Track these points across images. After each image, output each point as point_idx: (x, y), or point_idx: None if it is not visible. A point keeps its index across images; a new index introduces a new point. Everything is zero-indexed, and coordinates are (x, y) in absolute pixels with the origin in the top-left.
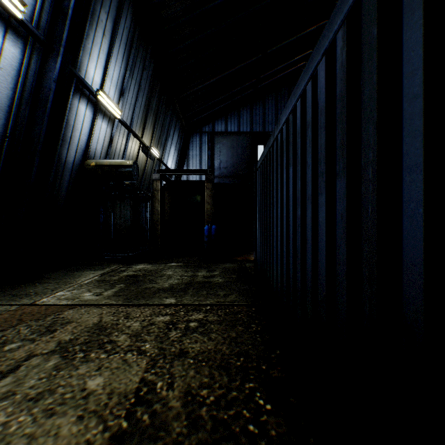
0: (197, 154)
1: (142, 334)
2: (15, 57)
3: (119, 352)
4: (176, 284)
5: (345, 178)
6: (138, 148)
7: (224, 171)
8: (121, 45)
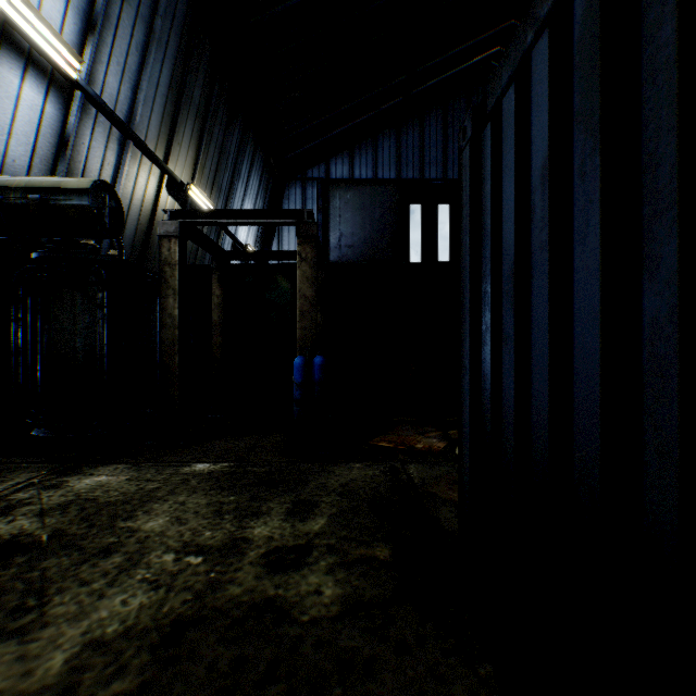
0: None
1: None
2: None
3: None
4: (111, 645)
5: None
6: (157, 184)
7: (347, 252)
8: None
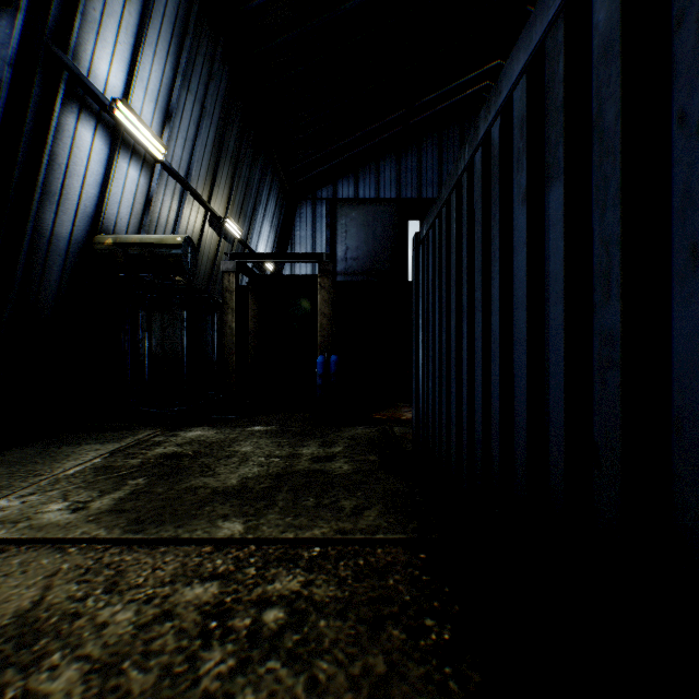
0: (307, 235)
1: (125, 662)
2: None
3: None
4: (253, 478)
5: None
6: (202, 220)
7: (352, 264)
8: (164, 25)
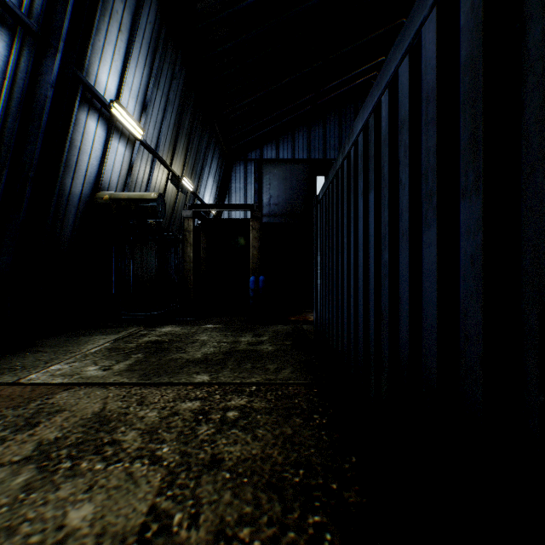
0: (241, 187)
1: (159, 430)
2: None
3: (123, 459)
4: (211, 354)
5: (480, 196)
6: (165, 178)
7: (274, 208)
8: (143, 45)
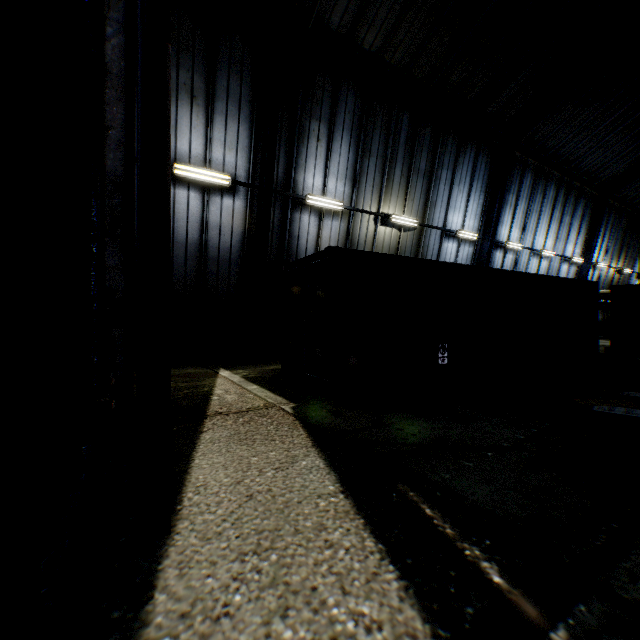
0: None
1: None
2: (574, 270)
3: None
4: None
5: None
6: (611, 273)
7: None
8: (606, 232)
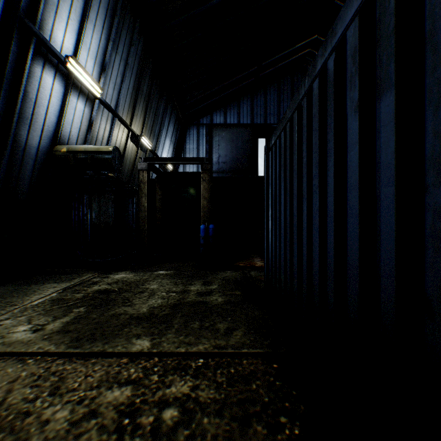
0: (194, 147)
1: None
2: None
3: None
4: (158, 307)
5: None
6: (126, 137)
7: (223, 166)
8: (100, 9)
